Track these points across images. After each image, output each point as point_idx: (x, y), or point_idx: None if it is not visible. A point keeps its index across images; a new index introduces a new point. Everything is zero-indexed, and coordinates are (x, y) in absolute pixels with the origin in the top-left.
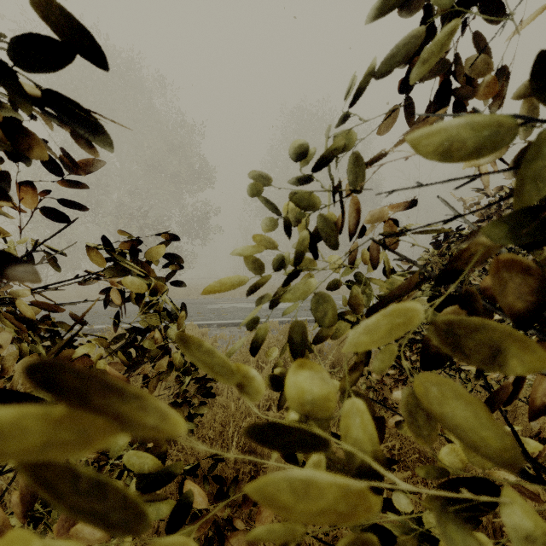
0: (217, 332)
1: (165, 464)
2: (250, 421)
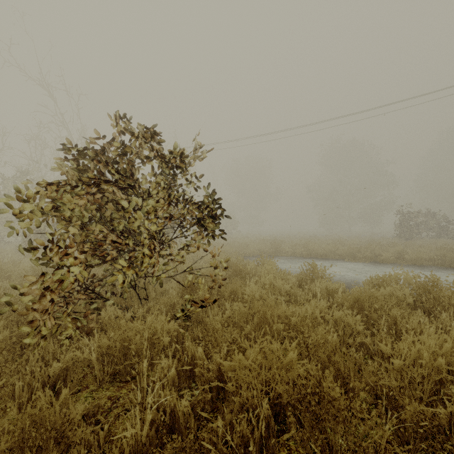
0: None
1: None
2: None
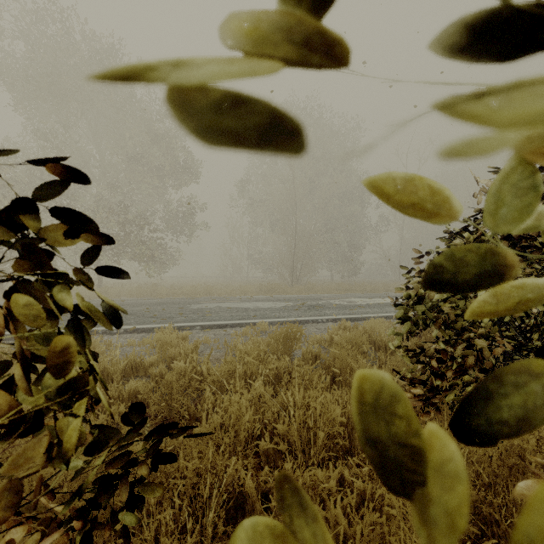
0: (200, 335)
1: (111, 541)
2: (235, 467)
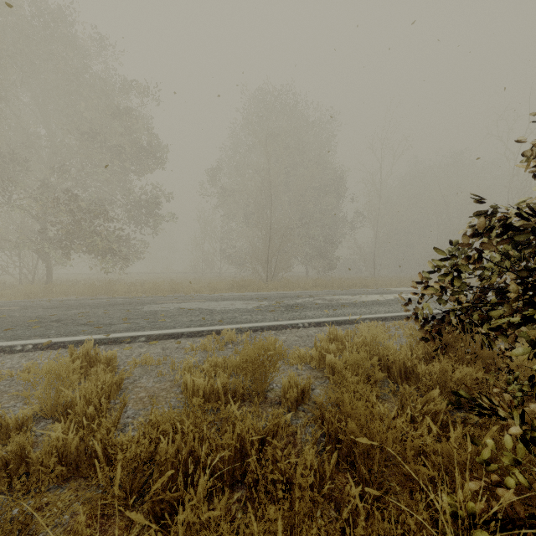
0: (142, 350)
1: None
2: None
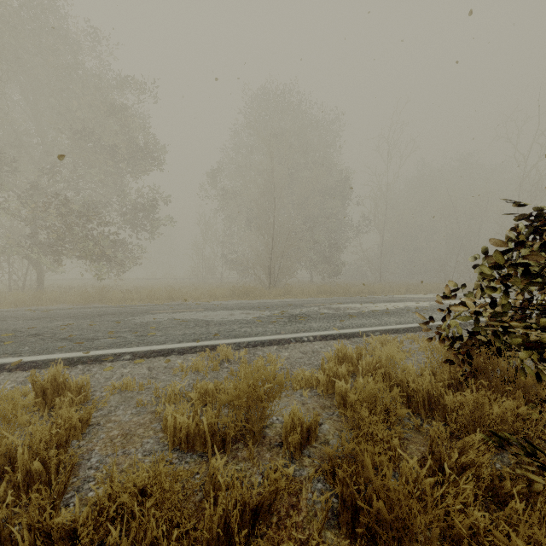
0: (125, 370)
1: None
2: None
